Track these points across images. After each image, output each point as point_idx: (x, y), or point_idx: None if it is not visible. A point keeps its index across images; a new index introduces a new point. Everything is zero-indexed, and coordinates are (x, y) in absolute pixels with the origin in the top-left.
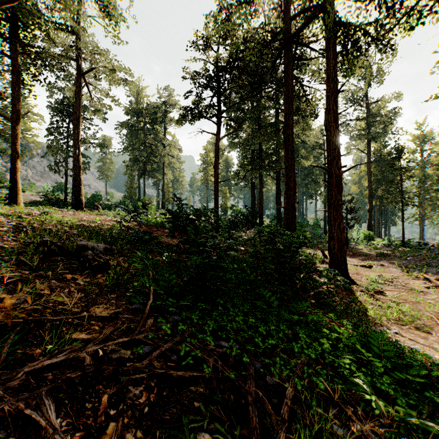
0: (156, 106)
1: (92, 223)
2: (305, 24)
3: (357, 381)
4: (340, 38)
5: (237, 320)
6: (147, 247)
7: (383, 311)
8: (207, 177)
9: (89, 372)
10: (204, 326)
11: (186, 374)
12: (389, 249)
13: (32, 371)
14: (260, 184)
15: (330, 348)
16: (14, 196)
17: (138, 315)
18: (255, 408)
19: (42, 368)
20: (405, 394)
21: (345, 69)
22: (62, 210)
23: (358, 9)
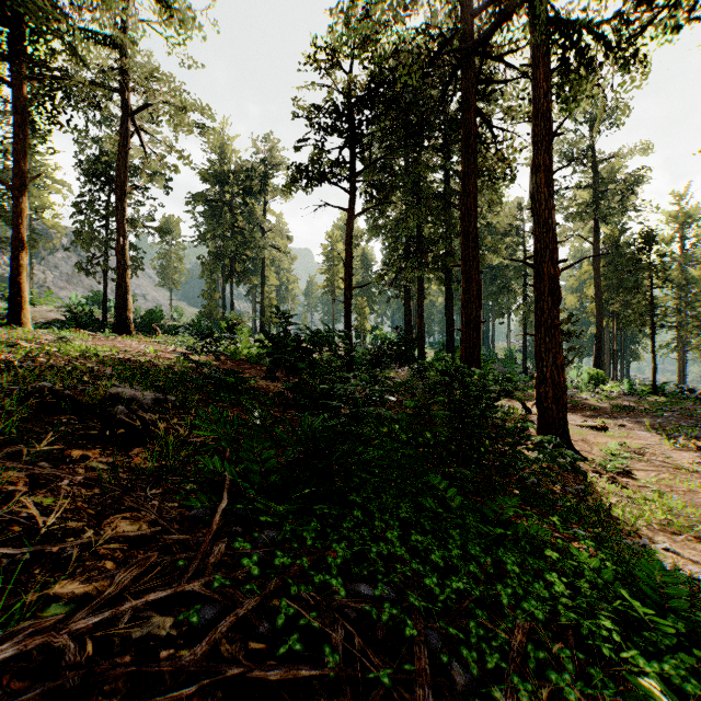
0: (251, 168)
1: (143, 357)
2: (497, 23)
3: (643, 684)
4: (555, 46)
5: (389, 538)
6: (231, 396)
7: (636, 507)
8: (333, 282)
9: (63, 690)
10: (325, 554)
11: (286, 677)
12: (631, 399)
13: None
14: (419, 292)
15: (565, 593)
16: (16, 312)
17: (199, 530)
18: None
19: None
20: None
21: (564, 98)
22: (96, 336)
23: None
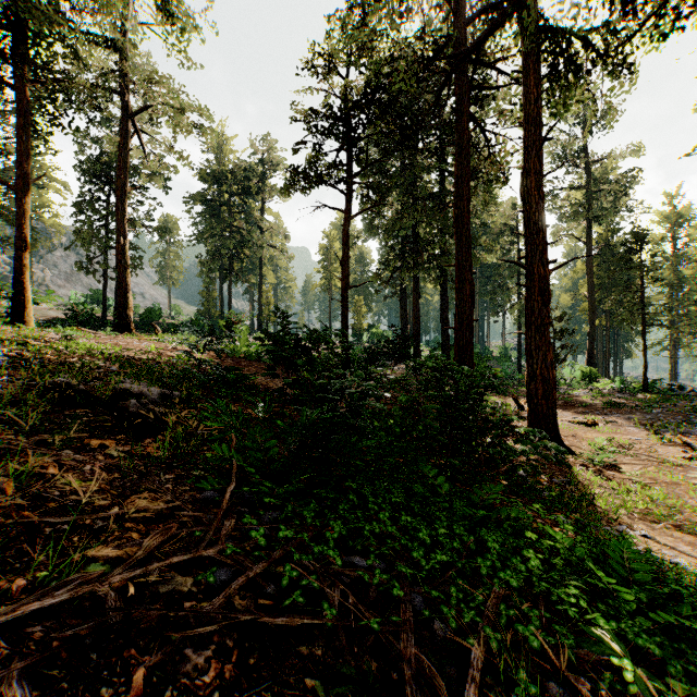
0: (249, 168)
1: (145, 354)
2: (489, 31)
3: (596, 633)
4: (546, 53)
5: (381, 519)
6: (232, 392)
7: (620, 497)
8: (330, 280)
9: (111, 624)
10: (324, 531)
11: (291, 623)
12: (622, 396)
13: (5, 623)
14: (415, 291)
15: (541, 567)
16: (19, 311)
17: (210, 510)
18: (417, 690)
19: (26, 617)
20: (678, 652)
21: (554, 104)
22: (97, 334)
23: (575, 6)
